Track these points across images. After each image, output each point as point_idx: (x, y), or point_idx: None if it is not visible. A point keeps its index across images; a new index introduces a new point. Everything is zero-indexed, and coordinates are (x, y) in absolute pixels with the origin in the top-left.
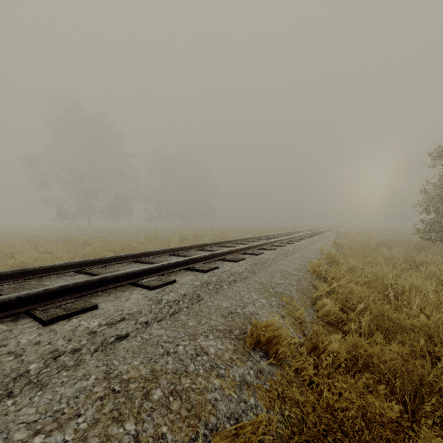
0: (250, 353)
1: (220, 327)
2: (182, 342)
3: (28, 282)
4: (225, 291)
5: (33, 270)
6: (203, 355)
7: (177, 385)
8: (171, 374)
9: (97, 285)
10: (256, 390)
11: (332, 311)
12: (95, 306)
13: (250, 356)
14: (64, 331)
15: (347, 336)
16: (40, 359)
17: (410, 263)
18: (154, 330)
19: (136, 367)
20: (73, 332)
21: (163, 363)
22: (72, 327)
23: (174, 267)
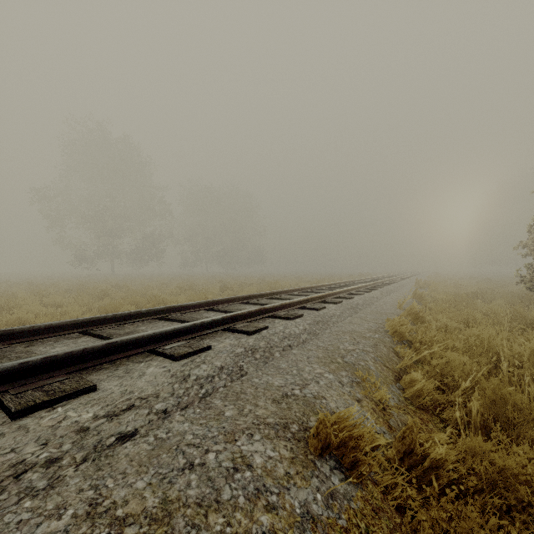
0: (316, 463)
1: (270, 419)
2: (214, 445)
3: (12, 348)
4: (277, 361)
5: (21, 331)
6: (244, 469)
7: (201, 530)
8: (193, 508)
9: (100, 354)
10: (327, 529)
11: (426, 390)
12: (92, 387)
13: (316, 468)
14: (38, 429)
15: (449, 428)
16: None
17: (519, 321)
18: (175, 424)
19: (140, 494)
20: (53, 430)
21: (181, 486)
22: (53, 421)
23: (209, 327)
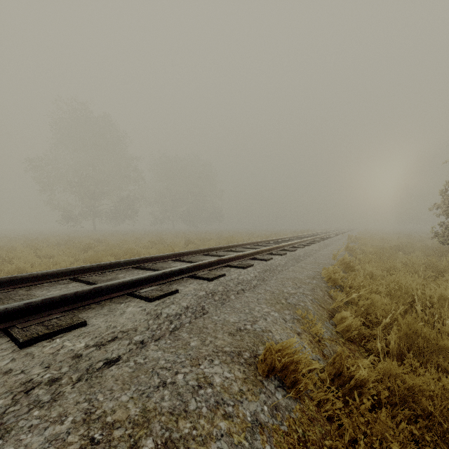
0: (263, 382)
1: (227, 348)
2: (182, 368)
3: (16, 292)
4: (232, 302)
5: (22, 278)
6: (206, 387)
7: (173, 432)
8: (166, 416)
9: (89, 296)
10: (272, 433)
11: (353, 326)
12: (83, 323)
13: (263, 386)
14: (42, 356)
15: (372, 356)
16: (7, 394)
17: (432, 270)
18: (150, 352)
19: (124, 405)
20: (53, 356)
21: (157, 399)
22: (53, 349)
23: (176, 275)
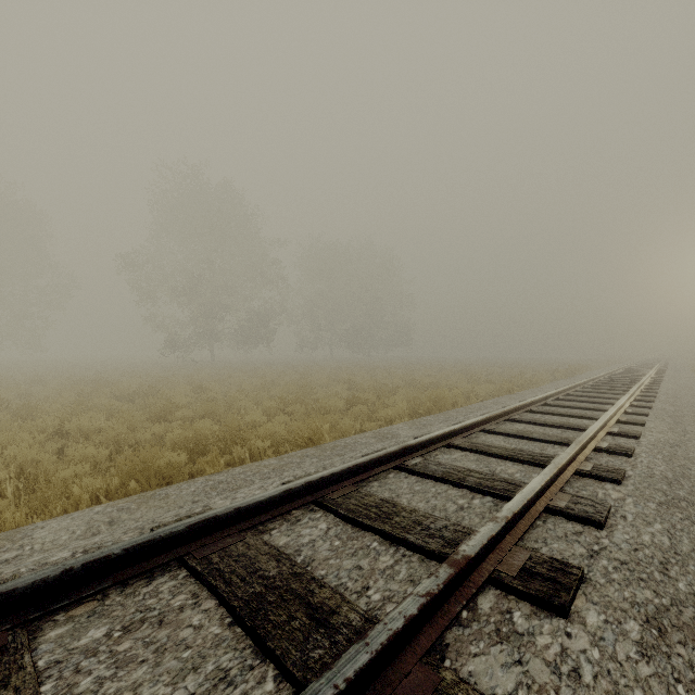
0: None
1: None
2: None
3: None
4: None
5: None
6: None
7: None
8: None
9: None
10: None
11: None
12: None
13: None
14: None
15: None
16: None
17: None
18: None
19: None
20: None
21: None
22: None
23: None
